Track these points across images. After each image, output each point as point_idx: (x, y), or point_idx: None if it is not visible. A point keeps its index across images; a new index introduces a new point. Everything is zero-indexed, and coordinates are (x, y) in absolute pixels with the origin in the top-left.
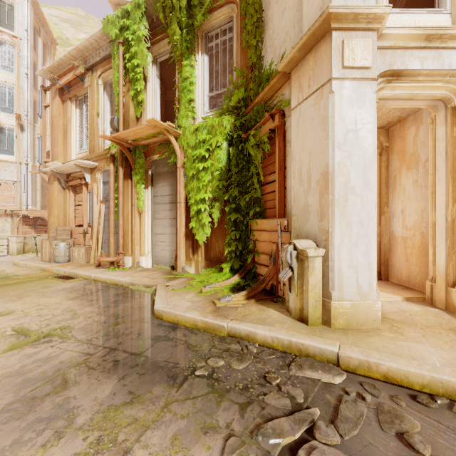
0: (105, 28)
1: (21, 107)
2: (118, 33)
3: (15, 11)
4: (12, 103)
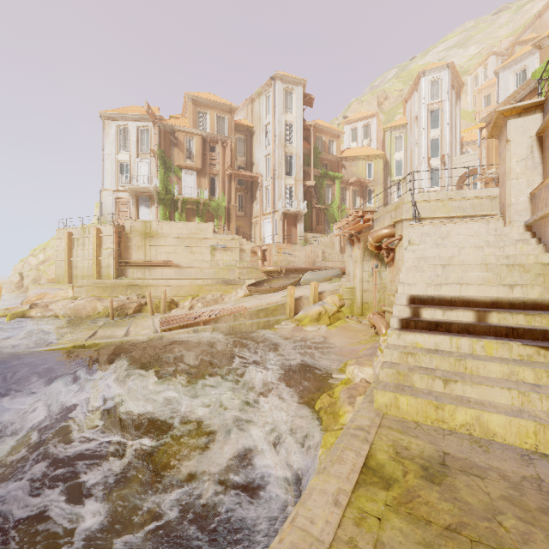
0: (534, 76)
1: (443, 149)
2: (543, 75)
3: (439, 83)
4: (437, 149)
